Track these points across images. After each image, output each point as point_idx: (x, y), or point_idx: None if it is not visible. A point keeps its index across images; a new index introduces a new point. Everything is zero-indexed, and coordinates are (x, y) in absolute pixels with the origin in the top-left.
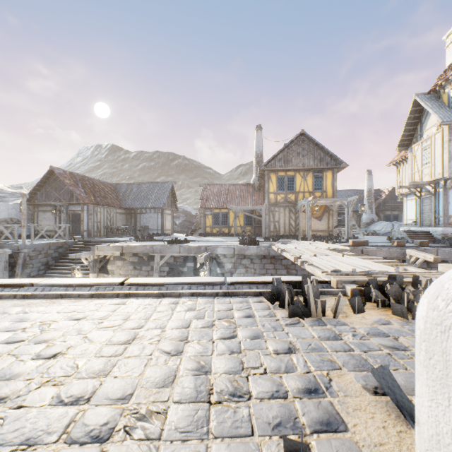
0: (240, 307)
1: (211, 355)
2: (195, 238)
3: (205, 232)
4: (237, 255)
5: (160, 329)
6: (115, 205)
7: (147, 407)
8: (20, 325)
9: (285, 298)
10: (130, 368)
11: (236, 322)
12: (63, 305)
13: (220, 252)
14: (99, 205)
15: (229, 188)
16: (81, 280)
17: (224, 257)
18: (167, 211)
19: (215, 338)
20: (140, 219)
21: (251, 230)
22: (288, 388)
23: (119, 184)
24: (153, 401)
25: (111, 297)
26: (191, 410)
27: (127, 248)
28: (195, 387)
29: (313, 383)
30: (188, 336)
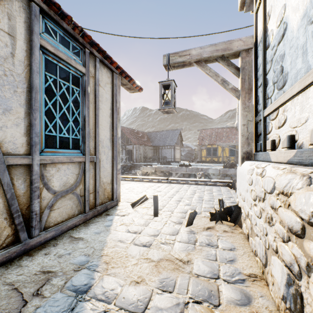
0: (216, 188)
1: (203, 196)
2: (195, 164)
3: (201, 160)
4: (221, 174)
5: (186, 190)
6: (148, 145)
7: (187, 199)
8: (142, 186)
9: (235, 186)
10: (180, 195)
11: (213, 191)
12: (150, 183)
13: (210, 172)
14: (140, 145)
15: (217, 131)
16: (151, 177)
17: (213, 175)
18: (177, 147)
19: (205, 193)
20: (161, 152)
21: (234, 159)
22: (225, 201)
23: (149, 132)
24: (188, 199)
25: (165, 183)
26: (198, 201)
27: (158, 168)
28: (199, 199)
29: (234, 202)
30: (195, 192)
